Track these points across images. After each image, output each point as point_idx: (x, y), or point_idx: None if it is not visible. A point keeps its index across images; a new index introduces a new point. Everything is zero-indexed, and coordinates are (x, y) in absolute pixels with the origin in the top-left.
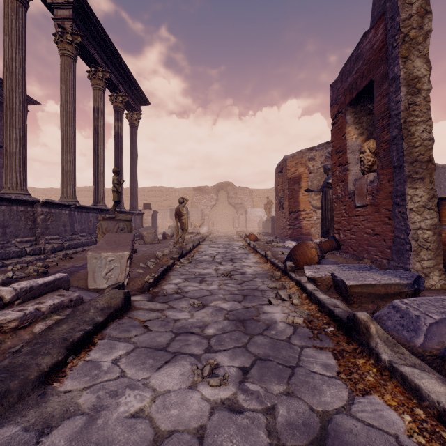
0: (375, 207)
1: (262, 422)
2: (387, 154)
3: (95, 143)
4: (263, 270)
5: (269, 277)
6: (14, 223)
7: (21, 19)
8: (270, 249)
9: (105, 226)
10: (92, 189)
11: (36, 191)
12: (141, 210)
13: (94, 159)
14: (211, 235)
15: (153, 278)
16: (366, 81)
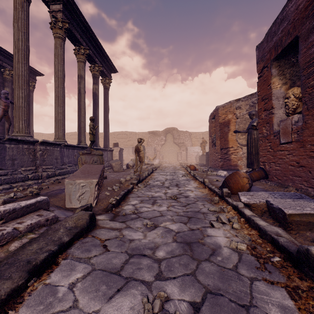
0: (301, 143)
1: None
2: (313, 97)
3: (79, 100)
4: (203, 194)
5: (208, 201)
6: (20, 157)
7: (26, 11)
8: (206, 176)
9: (84, 159)
10: None
11: (44, 136)
12: (112, 148)
13: (78, 112)
14: (161, 166)
15: (116, 200)
16: (291, 38)
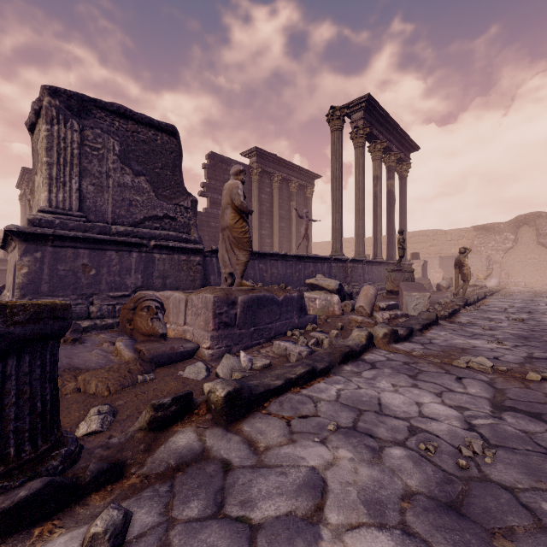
0: None
1: (523, 353)
2: None
3: (374, 206)
4: None
5: None
6: (338, 274)
7: (340, 141)
8: None
9: (393, 276)
10: (350, 240)
11: None
12: (410, 261)
13: (373, 220)
14: (504, 290)
15: (447, 313)
16: None
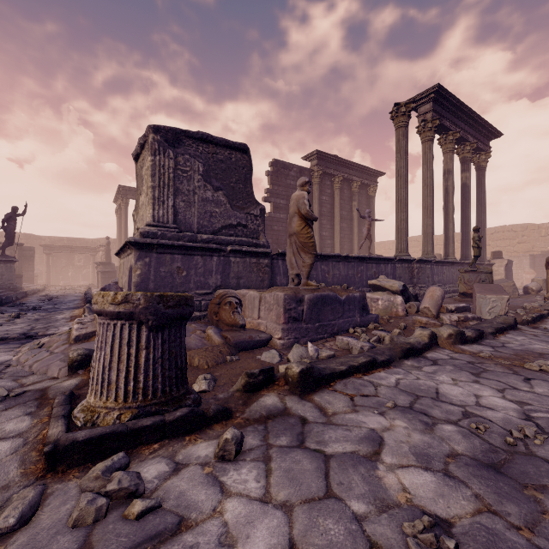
0: None
1: None
2: None
3: (445, 202)
4: None
5: None
6: (403, 275)
7: (406, 138)
8: None
9: (467, 277)
10: (418, 239)
11: None
12: (490, 260)
13: (444, 217)
14: None
15: (530, 317)
16: None
